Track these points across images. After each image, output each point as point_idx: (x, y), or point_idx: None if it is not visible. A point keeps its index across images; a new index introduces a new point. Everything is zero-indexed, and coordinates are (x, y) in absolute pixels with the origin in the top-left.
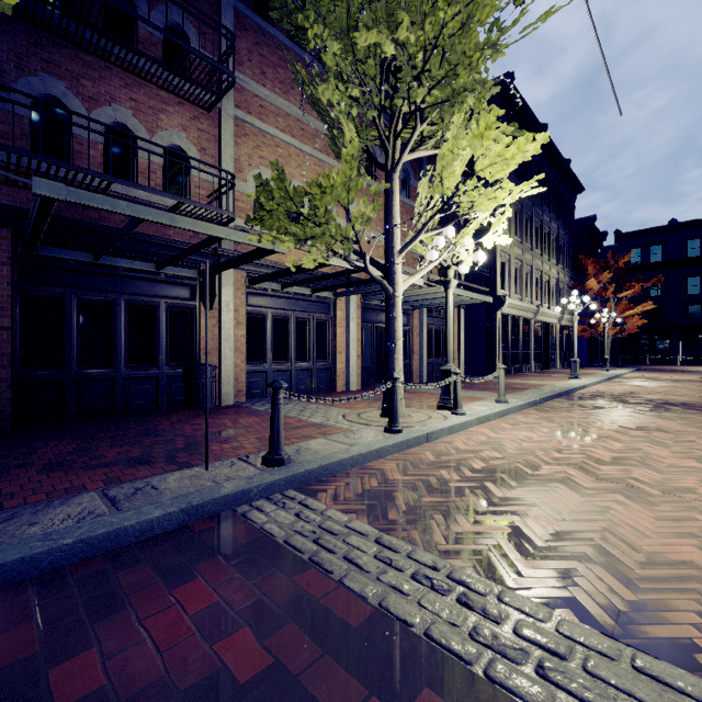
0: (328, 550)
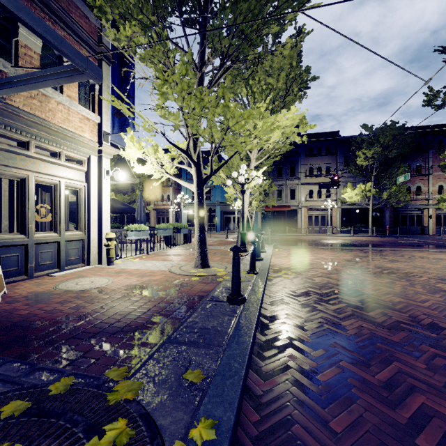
0: (444, 238)
